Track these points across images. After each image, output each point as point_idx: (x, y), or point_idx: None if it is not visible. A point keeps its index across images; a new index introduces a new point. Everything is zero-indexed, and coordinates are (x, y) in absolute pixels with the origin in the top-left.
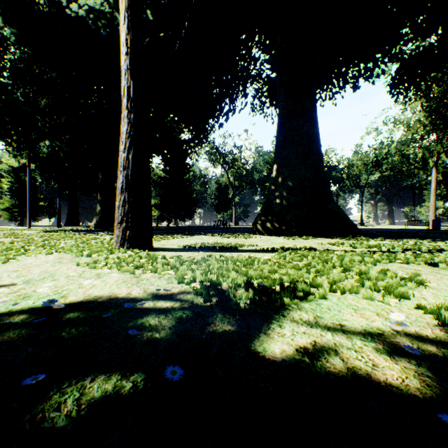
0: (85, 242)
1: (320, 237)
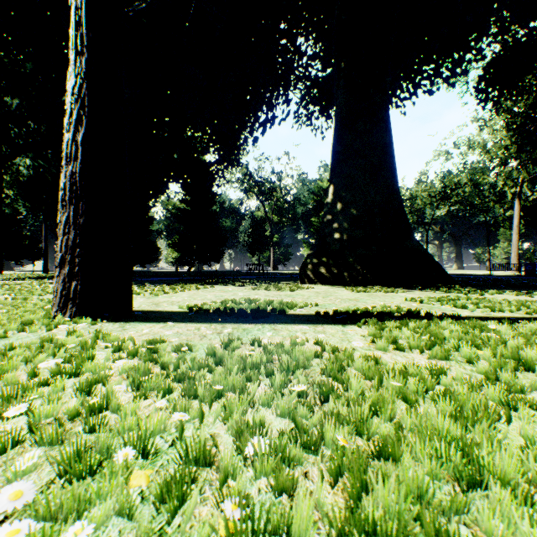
0: (27, 299)
1: (400, 288)
